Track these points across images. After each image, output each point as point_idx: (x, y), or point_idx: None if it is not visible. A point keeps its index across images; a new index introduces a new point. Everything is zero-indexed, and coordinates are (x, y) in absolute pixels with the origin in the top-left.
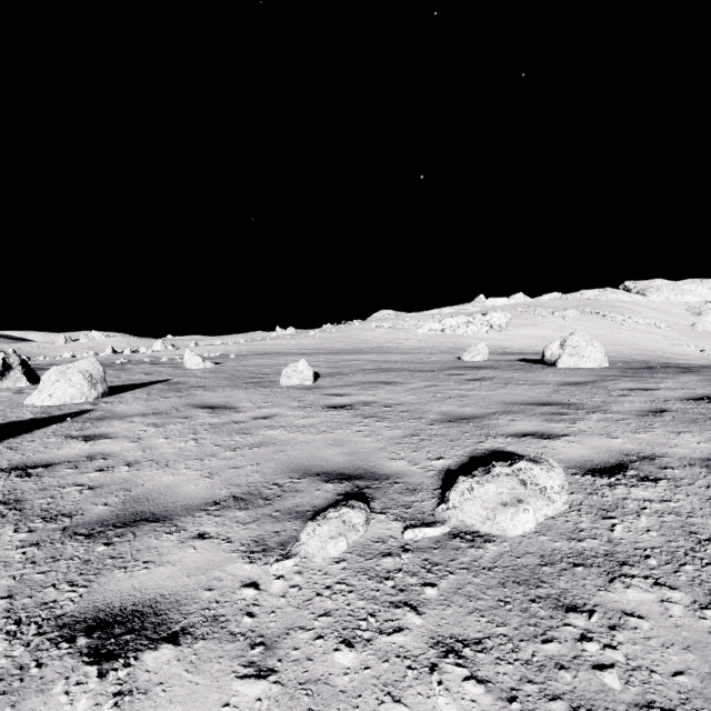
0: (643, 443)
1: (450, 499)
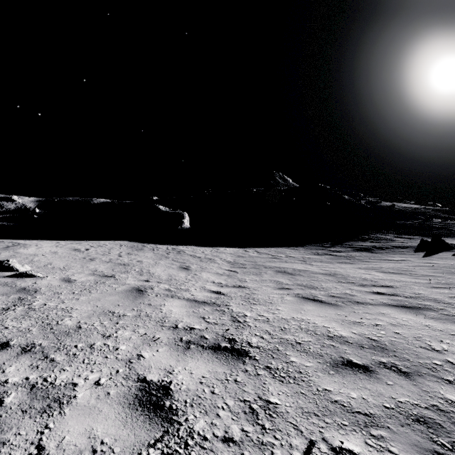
0: None
1: (18, 268)
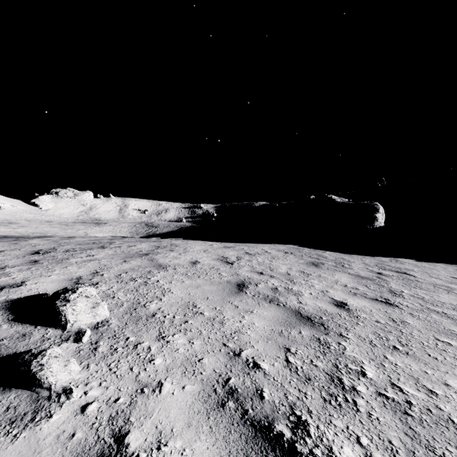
0: (65, 274)
1: (70, 319)
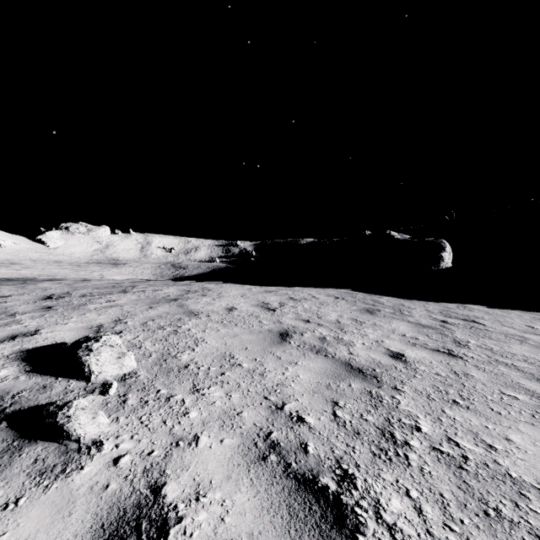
0: (84, 322)
1: (94, 370)
